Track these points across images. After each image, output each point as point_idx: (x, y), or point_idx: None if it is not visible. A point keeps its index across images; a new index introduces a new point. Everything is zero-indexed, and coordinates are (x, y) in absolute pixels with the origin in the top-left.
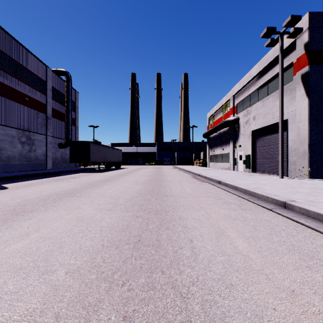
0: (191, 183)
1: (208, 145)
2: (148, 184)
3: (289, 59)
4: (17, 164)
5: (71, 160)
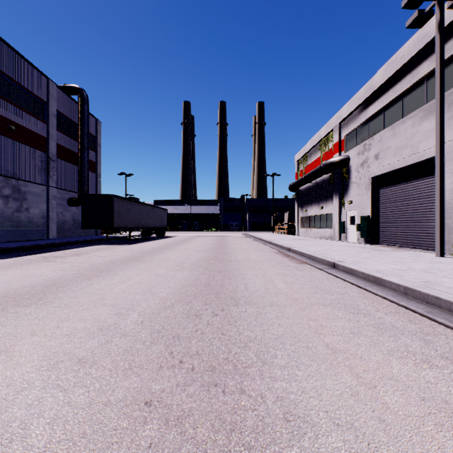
0: (280, 266)
1: (296, 202)
2: (201, 268)
3: (447, 50)
4: None
5: (84, 225)
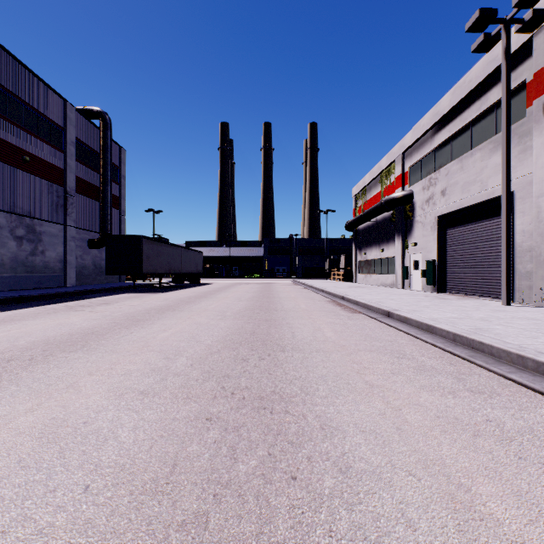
0: (331, 315)
1: (354, 244)
2: (245, 318)
3: (518, 76)
4: (9, 278)
5: (108, 270)
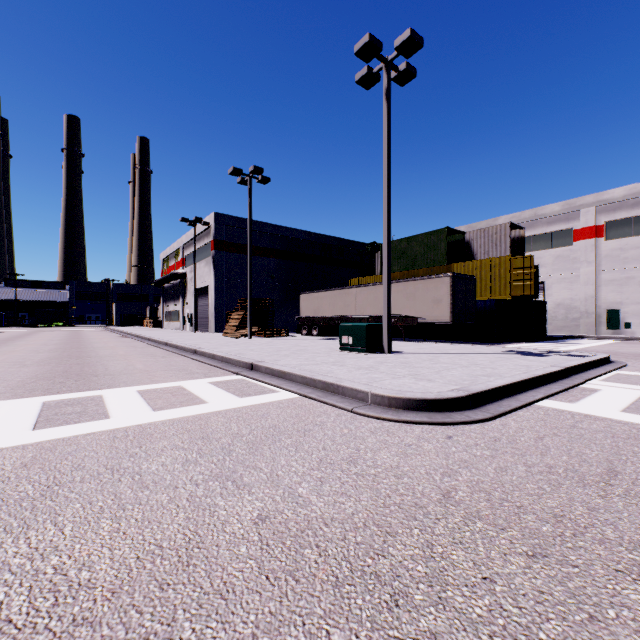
0: (113, 338)
1: (162, 297)
2: (66, 340)
3: (210, 237)
4: None
5: None
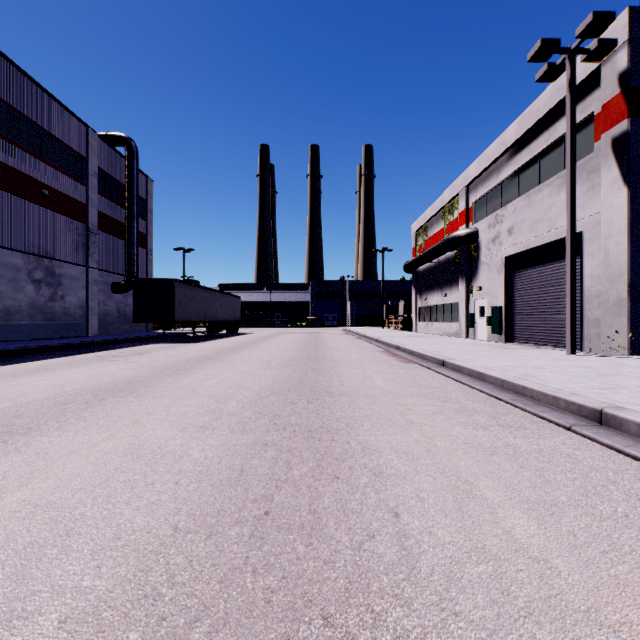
0: (383, 365)
1: (414, 287)
2: (292, 367)
3: (586, 107)
4: (26, 326)
5: (136, 318)
